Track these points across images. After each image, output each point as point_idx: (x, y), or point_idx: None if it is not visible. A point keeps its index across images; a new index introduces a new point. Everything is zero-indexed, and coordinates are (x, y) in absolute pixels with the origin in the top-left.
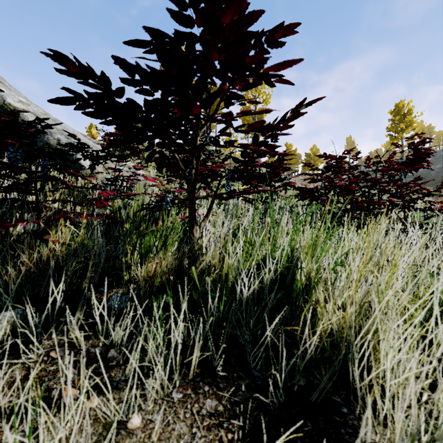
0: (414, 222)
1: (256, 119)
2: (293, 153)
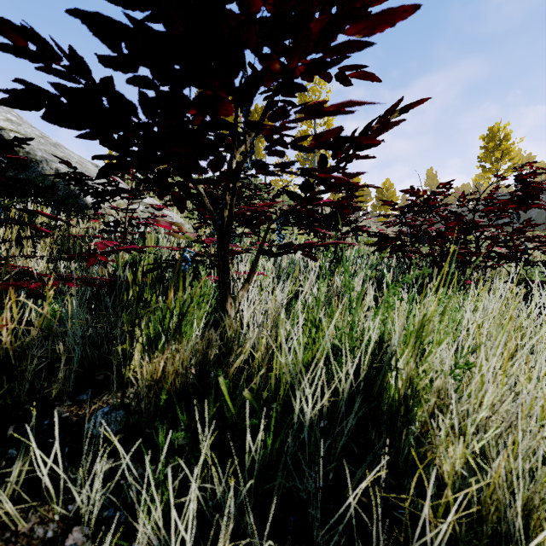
0: (531, 281)
1: None
2: (361, 188)
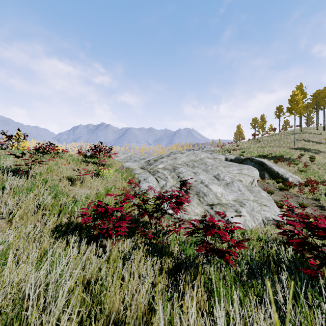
0: None
1: None
2: None
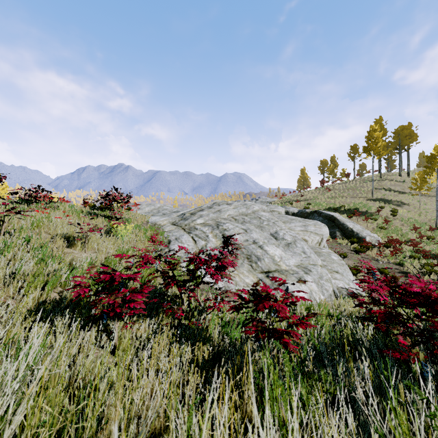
0: None
1: (437, 180)
2: None
